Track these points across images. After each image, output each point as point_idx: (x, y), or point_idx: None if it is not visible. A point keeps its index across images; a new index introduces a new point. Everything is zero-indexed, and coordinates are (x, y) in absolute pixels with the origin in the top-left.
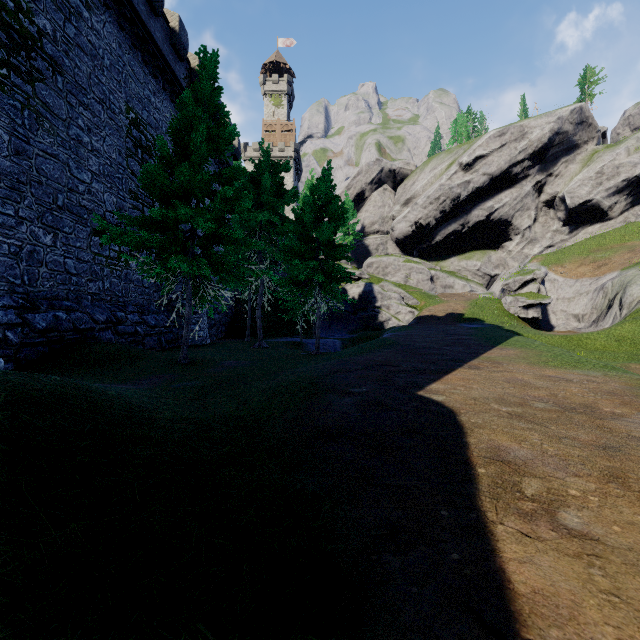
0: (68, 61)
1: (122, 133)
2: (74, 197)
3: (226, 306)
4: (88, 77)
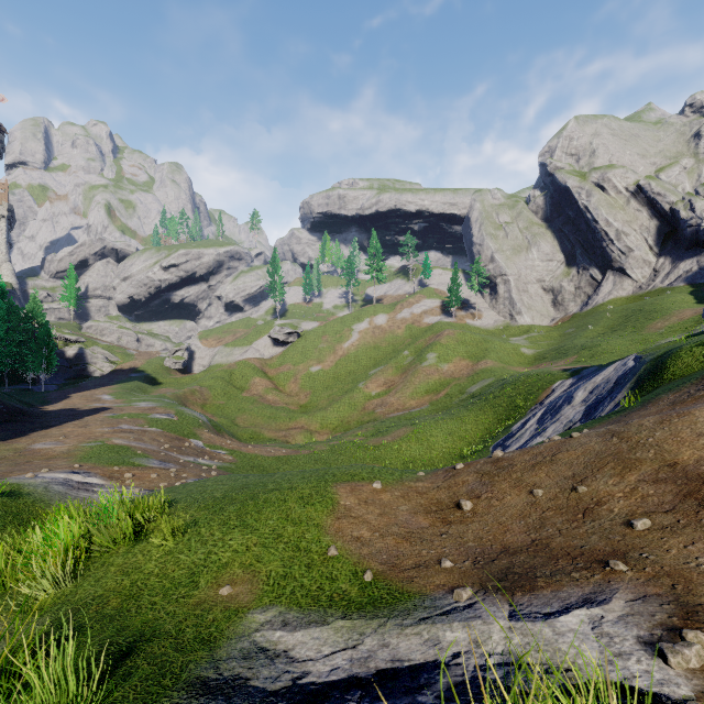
0: None
1: None
2: None
3: None
4: None
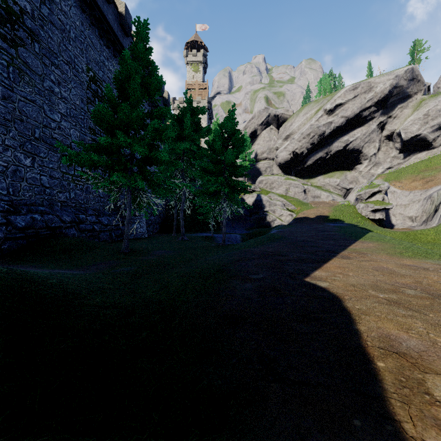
0: (43, 33)
1: (84, 86)
2: (48, 131)
3: (159, 210)
4: (58, 45)
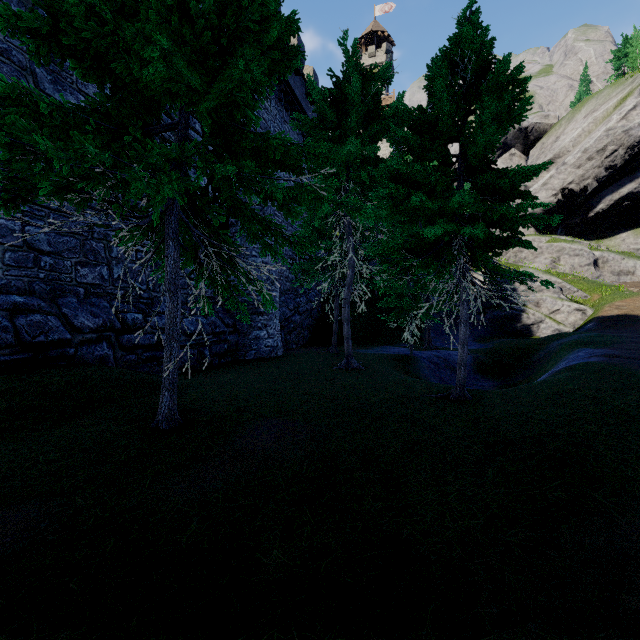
0: None
1: None
2: None
3: (310, 305)
4: None
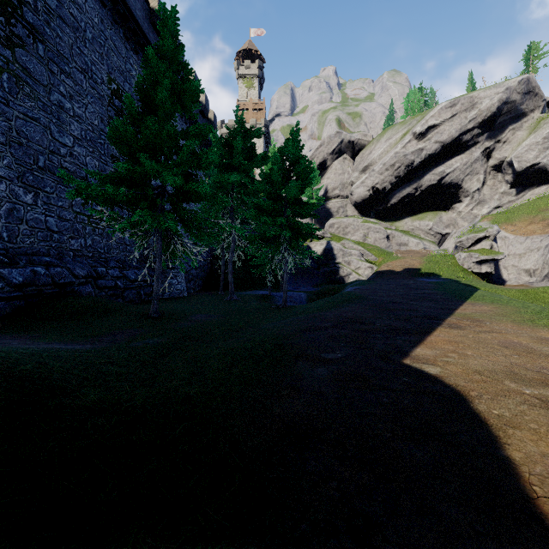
0: (49, 30)
1: (104, 102)
2: (56, 159)
3: (203, 262)
4: (70, 47)
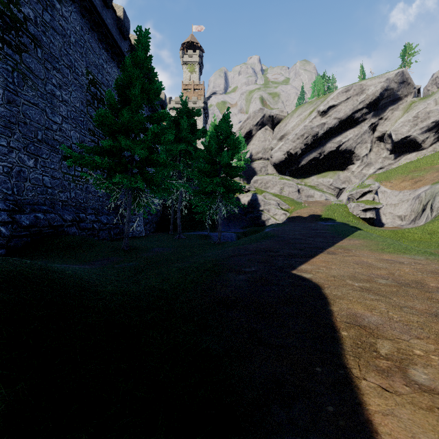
0: (45, 38)
1: (83, 89)
2: (49, 133)
3: (156, 210)
4: (59, 50)
